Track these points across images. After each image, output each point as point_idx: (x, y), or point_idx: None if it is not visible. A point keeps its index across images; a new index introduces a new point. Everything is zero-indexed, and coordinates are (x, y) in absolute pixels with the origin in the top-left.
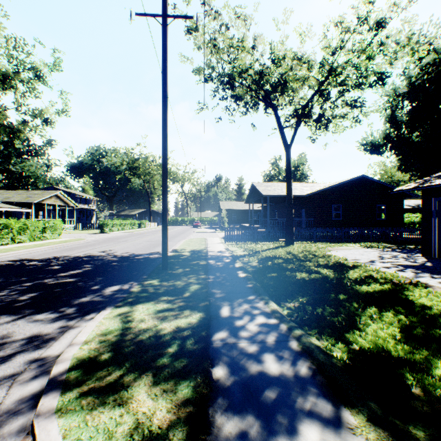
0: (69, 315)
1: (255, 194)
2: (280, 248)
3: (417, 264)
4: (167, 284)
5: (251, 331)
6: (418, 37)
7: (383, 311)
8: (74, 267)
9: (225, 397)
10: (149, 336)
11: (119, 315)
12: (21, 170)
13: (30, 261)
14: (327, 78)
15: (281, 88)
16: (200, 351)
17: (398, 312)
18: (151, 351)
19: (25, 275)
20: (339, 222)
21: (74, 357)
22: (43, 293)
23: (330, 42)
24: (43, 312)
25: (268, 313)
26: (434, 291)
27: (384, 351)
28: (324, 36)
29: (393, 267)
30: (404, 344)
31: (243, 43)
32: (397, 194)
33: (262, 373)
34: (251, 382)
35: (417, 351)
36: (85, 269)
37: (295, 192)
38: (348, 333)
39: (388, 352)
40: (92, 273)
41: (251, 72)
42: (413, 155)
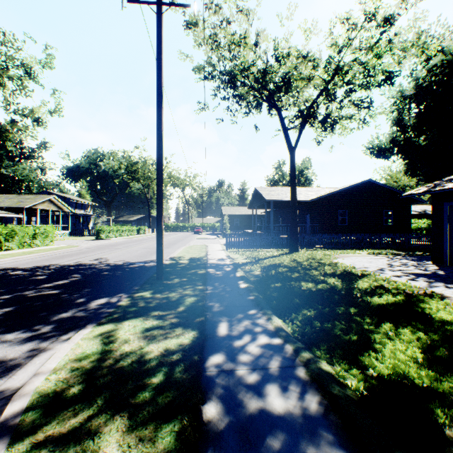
0: (44, 335)
1: (258, 199)
2: (284, 255)
3: (429, 273)
4: (160, 296)
5: (252, 353)
6: (426, 38)
7: (399, 327)
8: (61, 277)
9: (217, 449)
10: (131, 362)
11: (100, 334)
12: (13, 174)
13: (14, 270)
14: (333, 78)
15: (285, 88)
16: (190, 382)
17: (416, 328)
18: (131, 382)
19: (5, 286)
20: (345, 228)
21: (36, 392)
22: (20, 307)
23: (336, 39)
24: (14, 331)
25: (271, 330)
26: (452, 303)
27: (406, 378)
28: (330, 33)
29: (404, 275)
30: (427, 368)
31: (245, 39)
32: (404, 199)
33: (263, 411)
34: (250, 425)
35: (444, 379)
36: (72, 279)
37: (300, 197)
38: (363, 355)
39: (412, 380)
40: (79, 284)
41: (253, 70)
42: (420, 159)
